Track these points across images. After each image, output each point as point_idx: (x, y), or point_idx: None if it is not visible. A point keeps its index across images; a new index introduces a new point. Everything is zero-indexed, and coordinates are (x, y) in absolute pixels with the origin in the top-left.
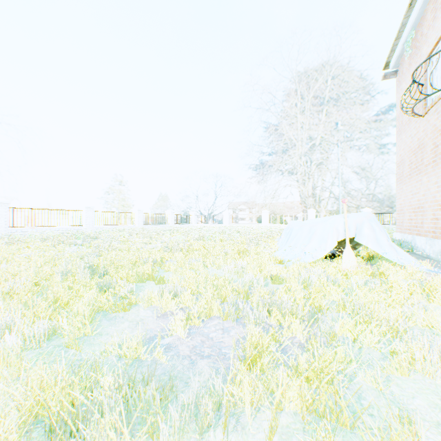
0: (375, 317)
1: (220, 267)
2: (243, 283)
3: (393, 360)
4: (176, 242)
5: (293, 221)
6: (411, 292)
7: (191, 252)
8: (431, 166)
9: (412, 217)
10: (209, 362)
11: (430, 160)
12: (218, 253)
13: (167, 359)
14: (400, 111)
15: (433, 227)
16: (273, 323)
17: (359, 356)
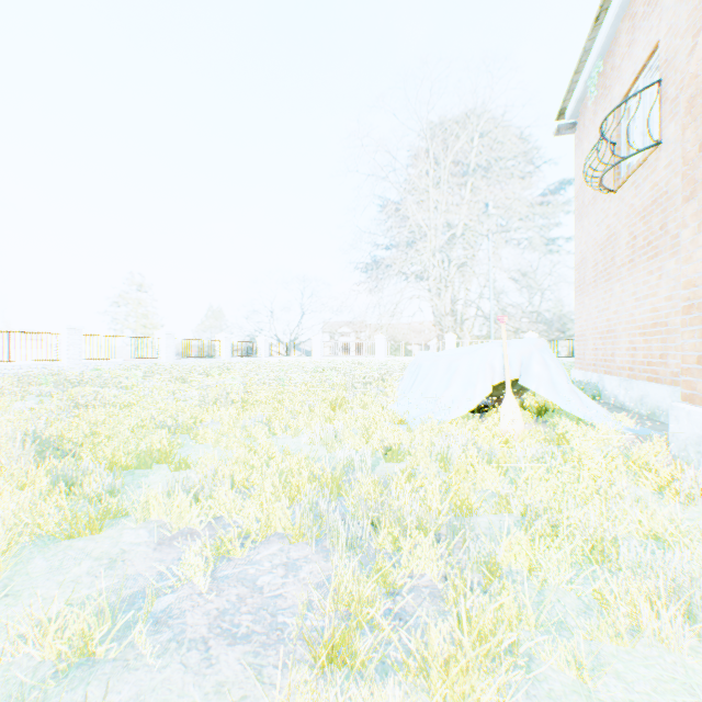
0: (565, 525)
1: (298, 433)
2: (336, 462)
3: (602, 614)
4: (222, 390)
5: (422, 352)
6: (612, 470)
7: (251, 406)
8: (626, 268)
9: (598, 346)
10: (245, 654)
11: (625, 259)
12: (297, 408)
13: (152, 653)
14: (580, 185)
15: (629, 362)
16: (384, 544)
17: (541, 610)
